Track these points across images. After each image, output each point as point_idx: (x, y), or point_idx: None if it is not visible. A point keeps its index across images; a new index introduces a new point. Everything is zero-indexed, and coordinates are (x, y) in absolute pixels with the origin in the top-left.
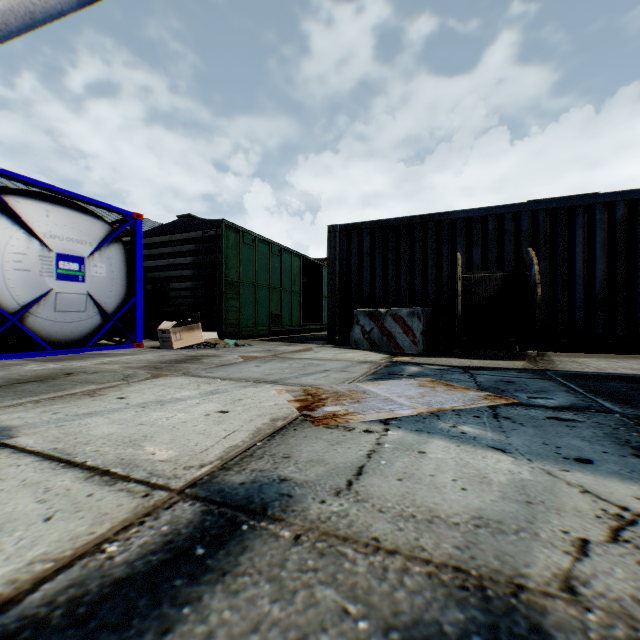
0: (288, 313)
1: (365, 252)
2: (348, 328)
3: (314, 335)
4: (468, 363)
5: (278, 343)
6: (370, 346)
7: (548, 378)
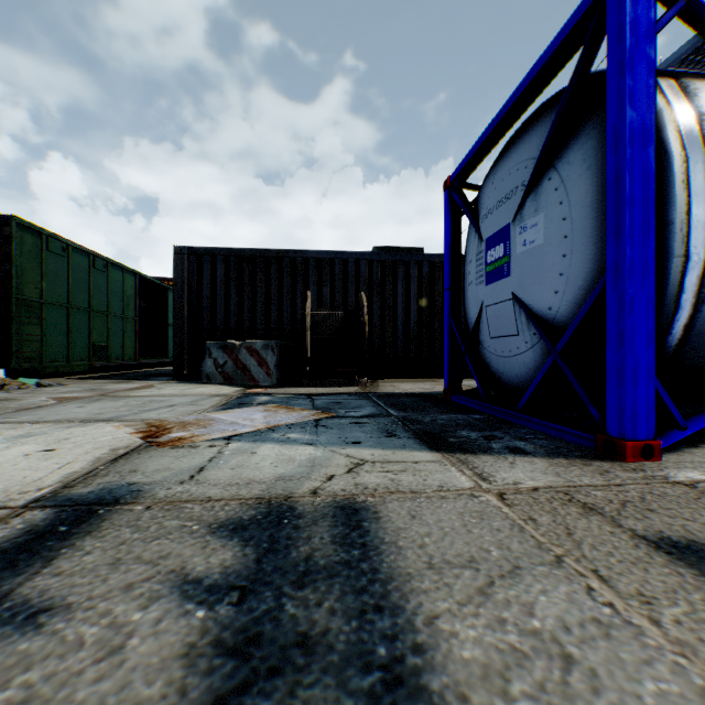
0: (119, 344)
1: (219, 280)
2: (199, 361)
3: (156, 370)
4: (314, 391)
5: (106, 381)
6: (224, 380)
7: (368, 398)
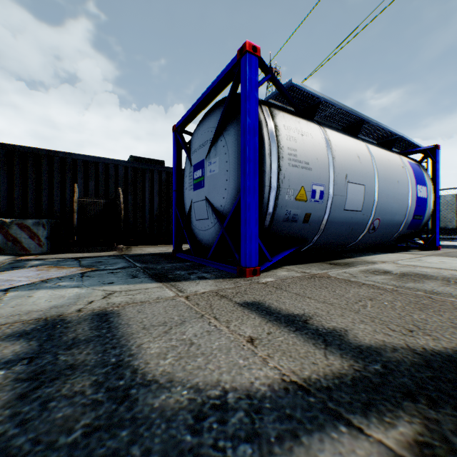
0: None
1: None
2: None
3: None
4: (81, 255)
5: None
6: None
7: (122, 258)
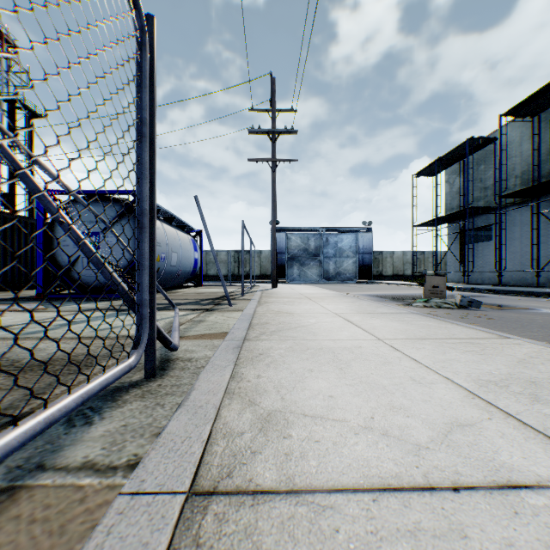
0: None
1: None
2: None
3: None
4: None
5: None
6: None
7: None
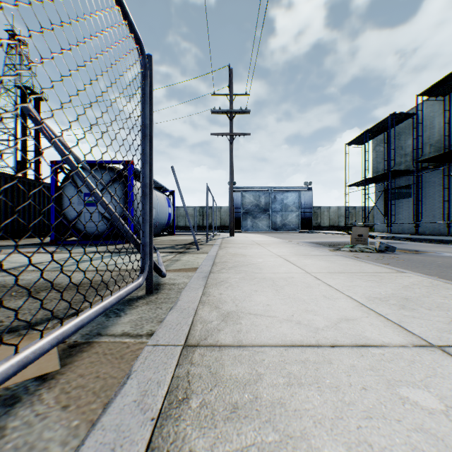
0: None
1: None
2: None
3: None
4: None
5: None
6: None
7: (24, 246)
